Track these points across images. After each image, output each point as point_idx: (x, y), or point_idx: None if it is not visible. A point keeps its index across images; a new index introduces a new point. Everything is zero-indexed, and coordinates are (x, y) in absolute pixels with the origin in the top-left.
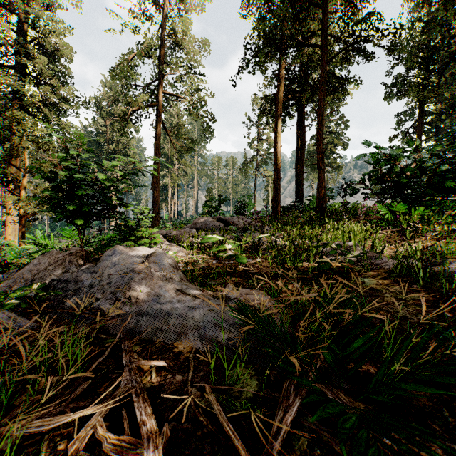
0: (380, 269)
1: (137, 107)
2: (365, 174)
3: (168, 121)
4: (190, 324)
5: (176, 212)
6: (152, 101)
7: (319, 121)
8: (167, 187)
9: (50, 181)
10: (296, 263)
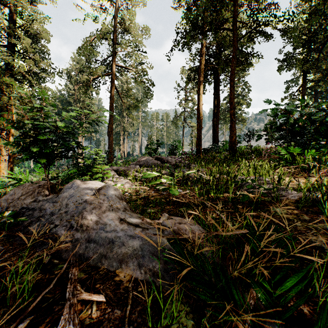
0: (287, 200)
1: (96, 76)
2: (267, 124)
3: (120, 86)
4: (131, 253)
5: (126, 153)
6: (108, 71)
7: (231, 85)
8: (119, 134)
9: (21, 128)
10: (218, 194)
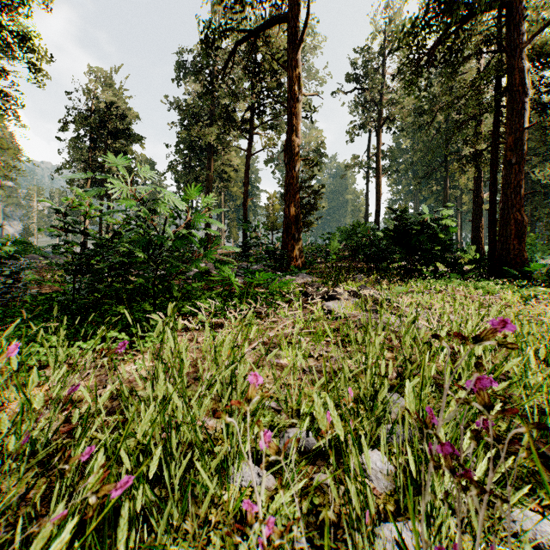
0: None
1: None
2: None
3: None
4: (39, 267)
5: None
6: None
7: None
8: None
9: None
10: None
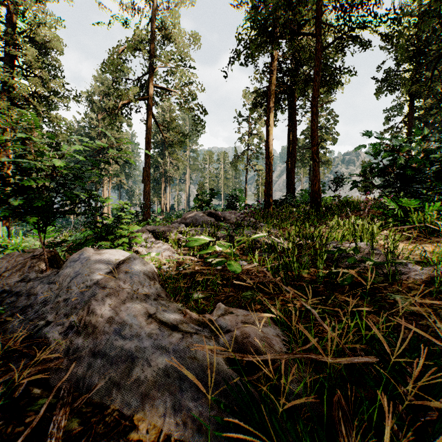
0: (409, 280)
1: (127, 101)
2: (365, 166)
3: (160, 116)
4: (161, 381)
5: (168, 206)
6: (144, 95)
7: (314, 112)
8: (159, 180)
9: (2, 170)
10: (301, 269)
